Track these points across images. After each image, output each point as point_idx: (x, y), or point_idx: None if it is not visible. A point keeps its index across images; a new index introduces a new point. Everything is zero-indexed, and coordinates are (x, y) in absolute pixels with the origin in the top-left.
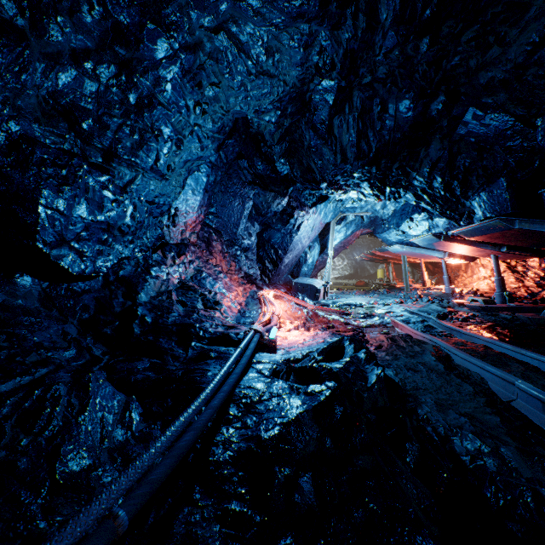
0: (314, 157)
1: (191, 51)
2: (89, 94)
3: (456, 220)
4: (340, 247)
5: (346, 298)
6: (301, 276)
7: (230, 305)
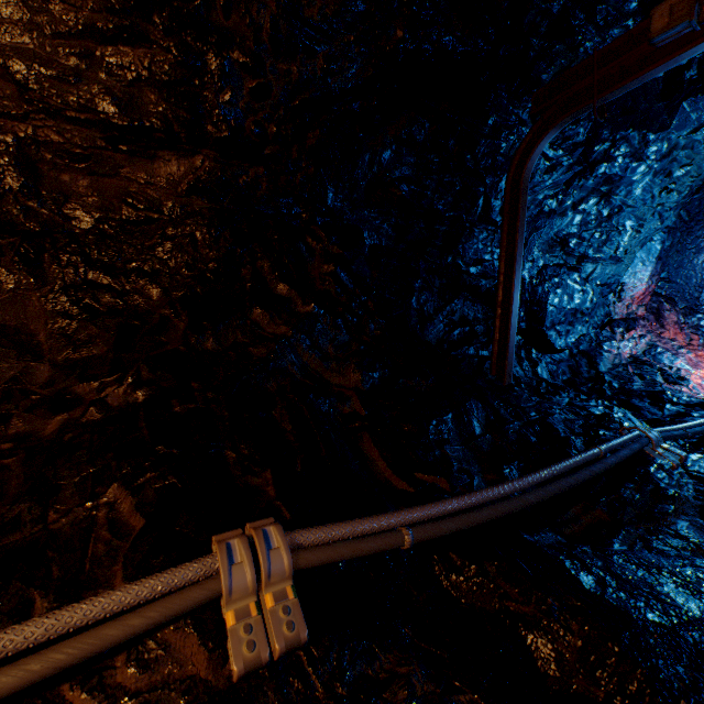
0: None
1: (665, 158)
2: (575, 223)
3: None
4: None
5: None
6: None
7: (699, 382)
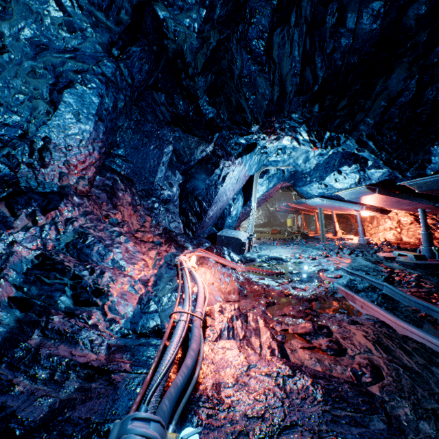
0: (246, 90)
1: None
2: None
3: (403, 170)
4: (261, 199)
5: (270, 250)
6: (225, 228)
7: (126, 290)
